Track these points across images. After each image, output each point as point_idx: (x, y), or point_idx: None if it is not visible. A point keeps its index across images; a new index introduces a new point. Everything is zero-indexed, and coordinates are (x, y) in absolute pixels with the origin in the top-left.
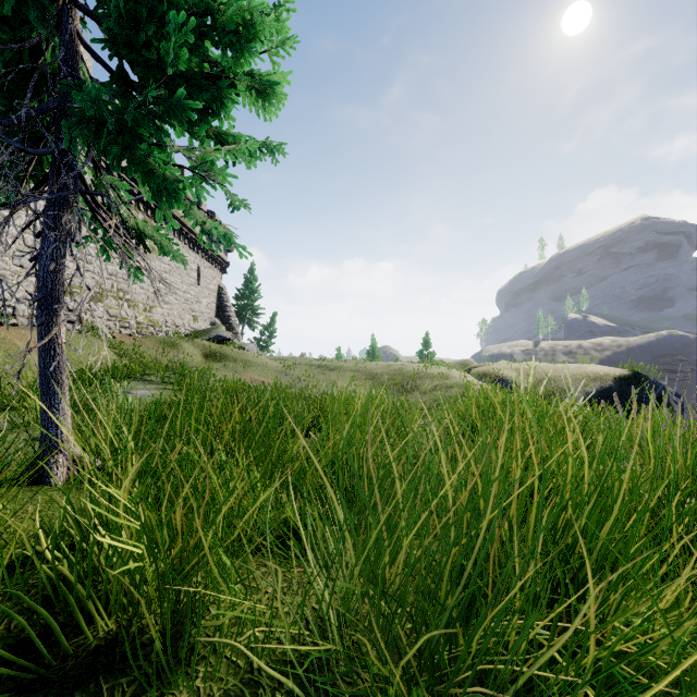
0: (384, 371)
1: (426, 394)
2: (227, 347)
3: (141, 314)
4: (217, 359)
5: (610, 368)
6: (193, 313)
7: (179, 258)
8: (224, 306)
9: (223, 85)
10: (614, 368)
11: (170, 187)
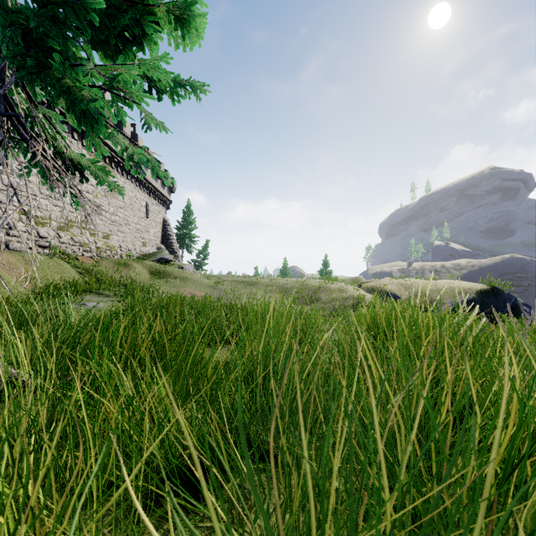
0: (293, 286)
1: (327, 304)
2: (169, 267)
3: (100, 240)
4: (160, 277)
5: (472, 284)
6: (143, 240)
7: (115, 188)
8: (168, 235)
9: (144, 12)
10: (476, 284)
11: (91, 111)
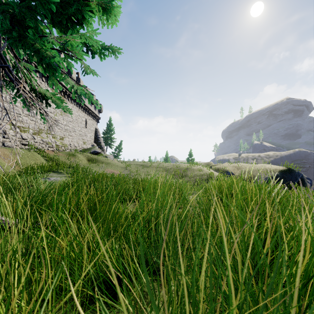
0: (172, 167)
1: (191, 178)
2: (98, 156)
3: (58, 141)
4: (94, 162)
5: (277, 166)
6: (83, 140)
7: (66, 110)
8: (98, 137)
9: (83, 5)
10: (279, 166)
11: (52, 64)
